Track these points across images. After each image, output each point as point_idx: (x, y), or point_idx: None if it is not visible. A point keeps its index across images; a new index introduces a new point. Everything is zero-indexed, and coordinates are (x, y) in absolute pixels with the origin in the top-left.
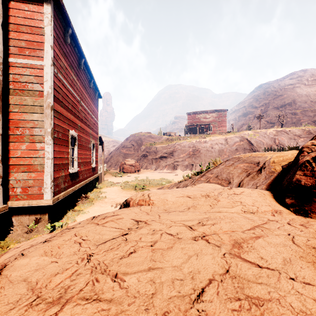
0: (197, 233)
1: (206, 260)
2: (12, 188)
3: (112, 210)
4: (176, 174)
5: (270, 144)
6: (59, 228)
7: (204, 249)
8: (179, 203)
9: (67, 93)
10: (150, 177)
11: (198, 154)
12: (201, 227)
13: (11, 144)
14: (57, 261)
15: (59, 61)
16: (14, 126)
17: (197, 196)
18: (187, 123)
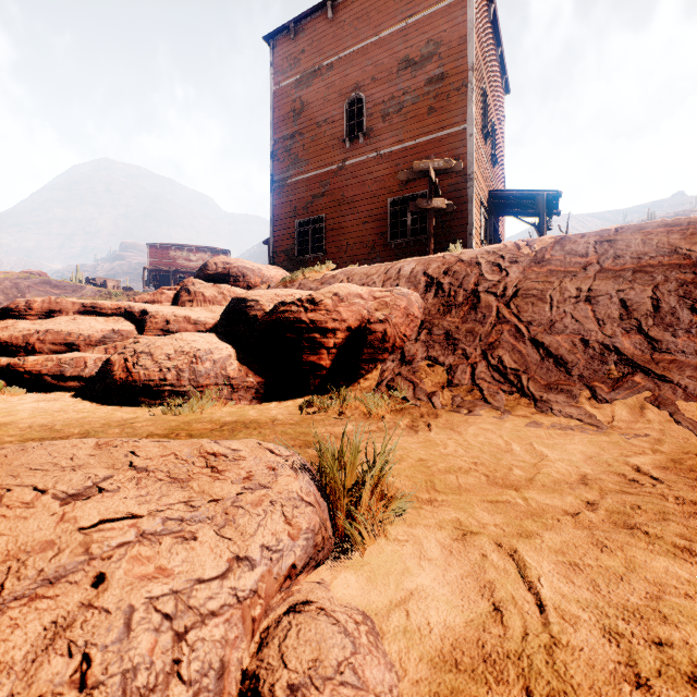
0: None
1: None
2: None
3: None
4: None
5: None
6: None
7: None
8: None
9: None
10: None
11: None
12: None
13: None
14: None
15: None
16: None
17: None
18: (150, 265)
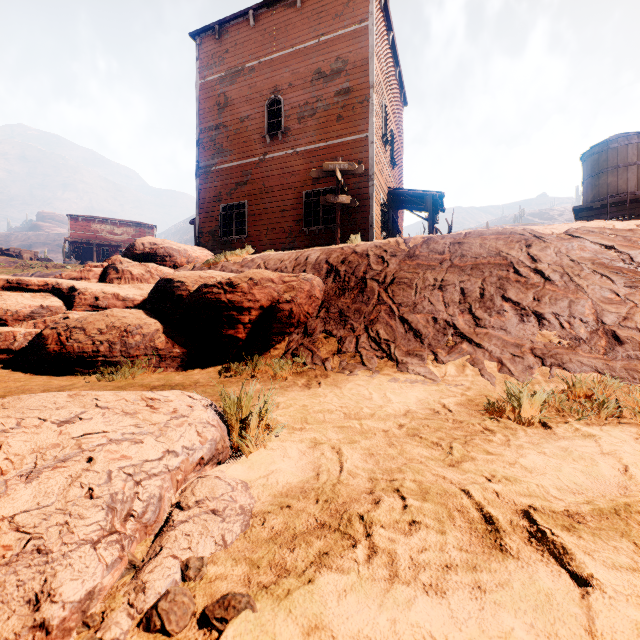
0: None
1: None
2: None
3: None
4: None
5: None
6: None
7: None
8: None
9: None
10: None
11: None
12: None
13: None
14: None
15: None
16: None
17: None
18: (71, 237)
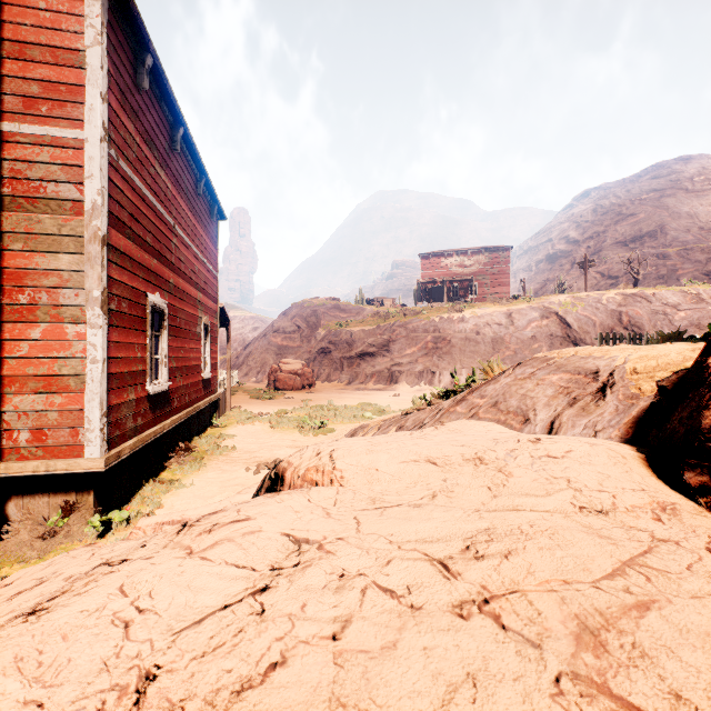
0: (466, 588)
1: (504, 709)
2: (8, 431)
3: (248, 480)
4: (395, 393)
5: (610, 326)
6: (121, 526)
7: (494, 656)
8: (408, 478)
9: (143, 207)
10: (337, 399)
11: (446, 348)
12: (475, 565)
13: (6, 328)
14: (41, 700)
15: (121, 131)
16: (12, 283)
17: (452, 460)
18: (422, 278)
